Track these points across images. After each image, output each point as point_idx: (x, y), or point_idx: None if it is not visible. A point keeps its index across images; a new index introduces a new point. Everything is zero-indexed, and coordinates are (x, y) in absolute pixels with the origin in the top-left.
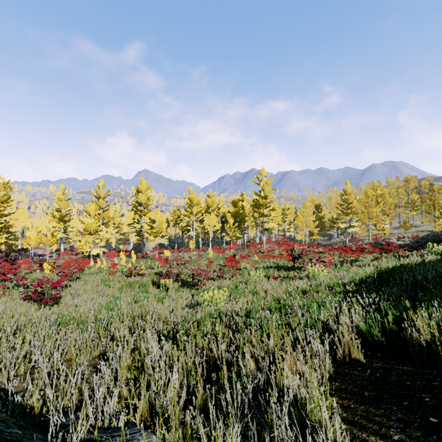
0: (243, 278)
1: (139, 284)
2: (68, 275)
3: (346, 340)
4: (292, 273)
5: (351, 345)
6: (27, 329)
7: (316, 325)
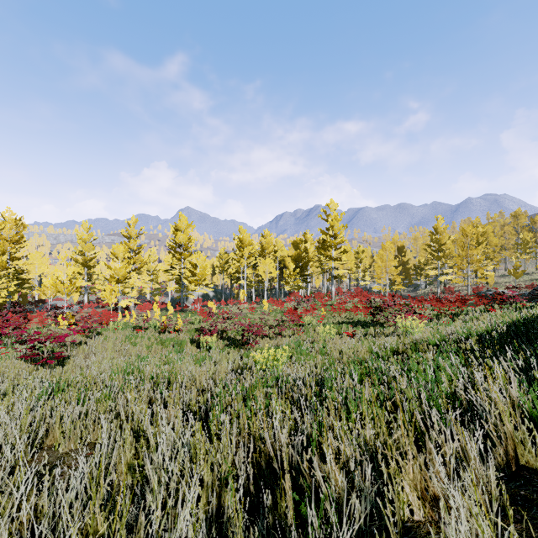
0: (307, 336)
1: (173, 342)
2: (86, 330)
3: (508, 431)
4: (372, 330)
5: (516, 441)
6: (4, 399)
7: (436, 402)
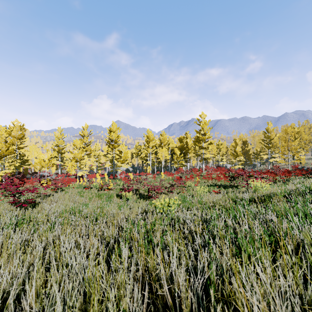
0: (189, 193)
1: (106, 196)
2: (55, 188)
3: None
4: (230, 190)
5: None
6: None
7: None
